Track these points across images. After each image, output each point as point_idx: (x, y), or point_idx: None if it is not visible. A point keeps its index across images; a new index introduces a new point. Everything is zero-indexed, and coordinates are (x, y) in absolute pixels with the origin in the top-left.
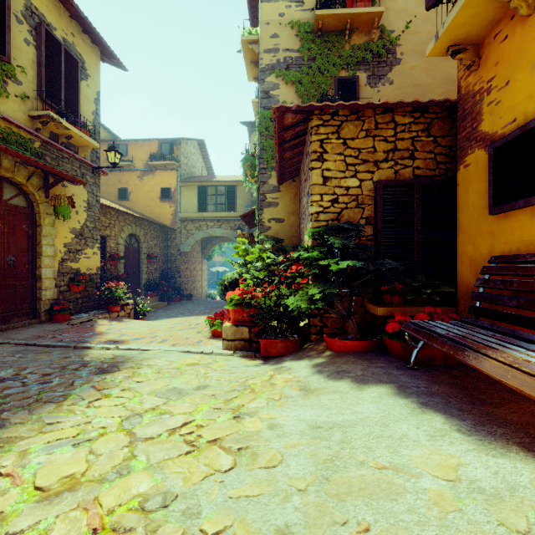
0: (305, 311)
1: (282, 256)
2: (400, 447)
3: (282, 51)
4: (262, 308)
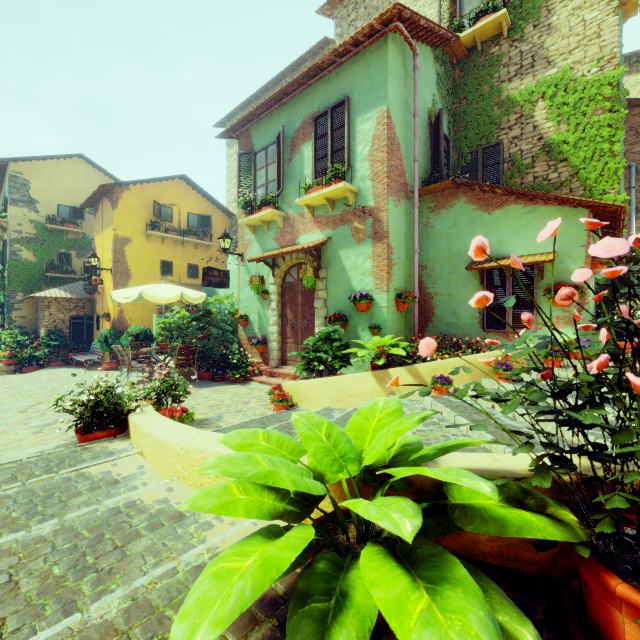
0: (43, 356)
1: (27, 336)
2: (62, 370)
3: (25, 233)
4: (23, 357)
